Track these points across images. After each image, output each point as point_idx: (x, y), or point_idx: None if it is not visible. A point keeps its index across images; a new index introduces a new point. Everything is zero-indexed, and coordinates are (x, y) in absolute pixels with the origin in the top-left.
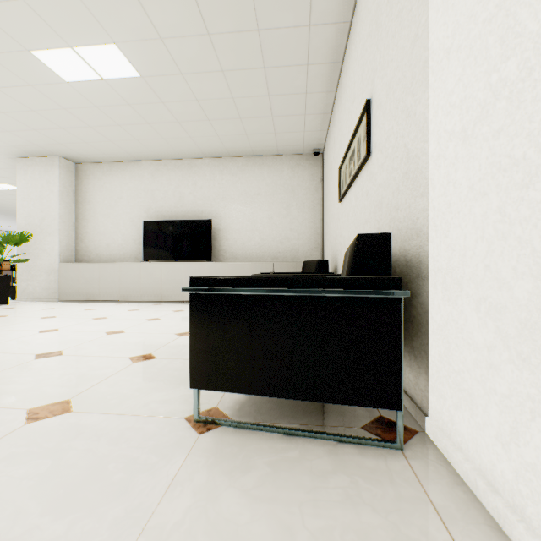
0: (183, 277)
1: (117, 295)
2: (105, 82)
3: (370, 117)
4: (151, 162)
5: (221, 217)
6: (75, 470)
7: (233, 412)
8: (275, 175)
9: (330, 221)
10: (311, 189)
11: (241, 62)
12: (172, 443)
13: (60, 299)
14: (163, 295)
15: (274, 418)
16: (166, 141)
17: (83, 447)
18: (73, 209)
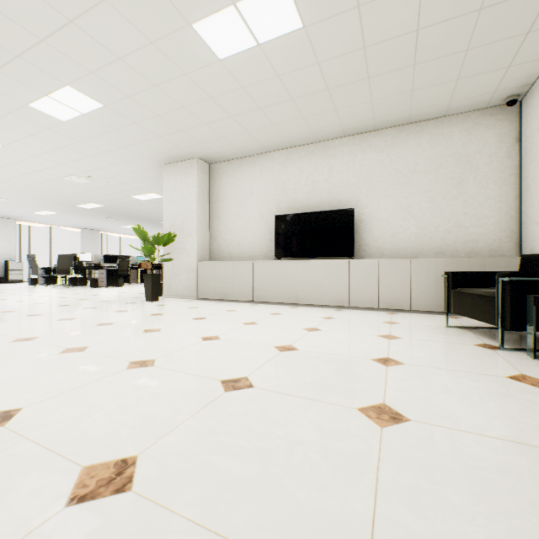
0: (322, 277)
1: (250, 295)
2: (259, 49)
3: None
4: (281, 152)
5: (363, 205)
6: None
7: None
8: (440, 143)
9: None
10: (499, 155)
11: None
12: None
13: (198, 297)
14: (298, 297)
15: None
16: (305, 121)
17: None
18: (207, 209)
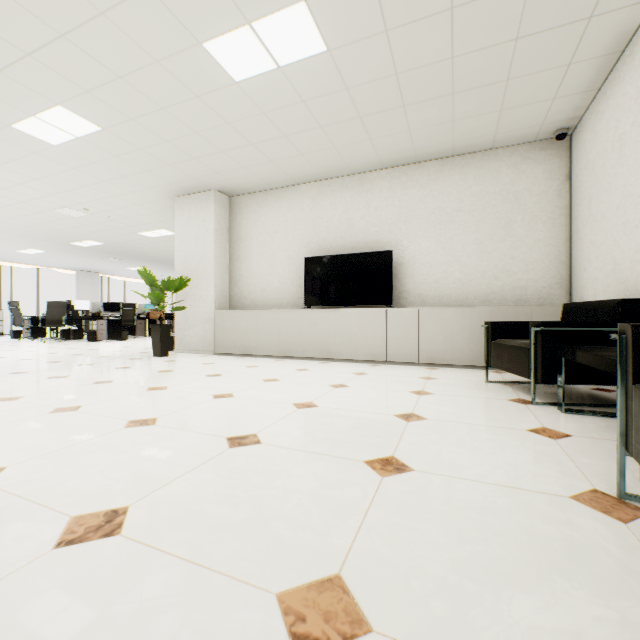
0: (356, 328)
1: (276, 349)
2: (280, 72)
3: None
4: (312, 184)
5: (404, 247)
6: None
7: None
8: (487, 179)
9: (610, 237)
10: (548, 194)
11: None
12: None
13: (215, 352)
14: (330, 351)
15: None
16: (337, 151)
17: None
18: (227, 249)
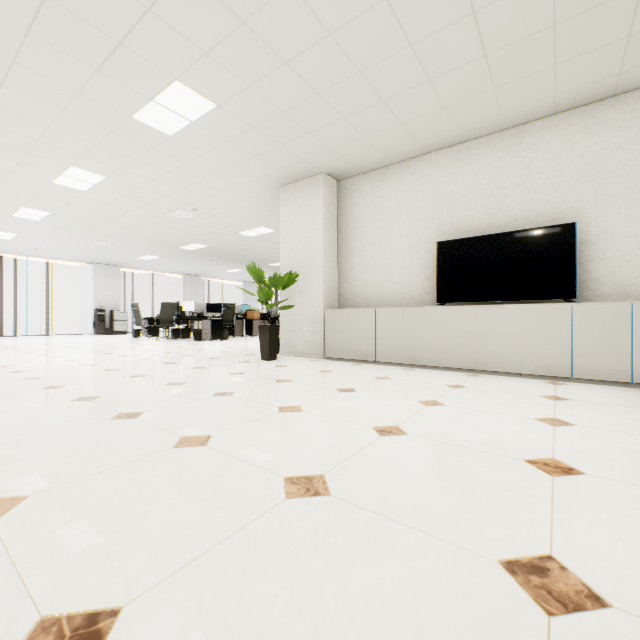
0: (520, 331)
1: (401, 355)
2: None
3: None
4: (444, 151)
5: (588, 218)
6: None
7: None
8: None
9: None
10: None
11: None
12: None
13: (325, 356)
14: (478, 360)
15: None
16: (495, 94)
17: None
18: (336, 240)
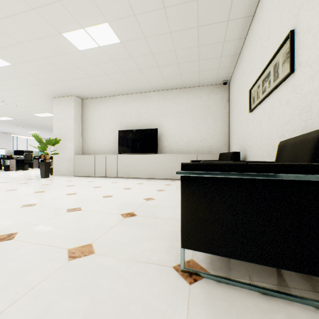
0: (141, 163)
1: (104, 173)
2: (100, 48)
3: (293, 43)
4: (122, 96)
5: (163, 127)
6: (107, 309)
7: (207, 266)
8: (197, 99)
9: (237, 127)
10: (221, 107)
11: (183, 24)
12: (172, 291)
13: (74, 175)
14: (130, 174)
15: (243, 274)
16: (132, 82)
17: (108, 286)
18: (81, 125)
